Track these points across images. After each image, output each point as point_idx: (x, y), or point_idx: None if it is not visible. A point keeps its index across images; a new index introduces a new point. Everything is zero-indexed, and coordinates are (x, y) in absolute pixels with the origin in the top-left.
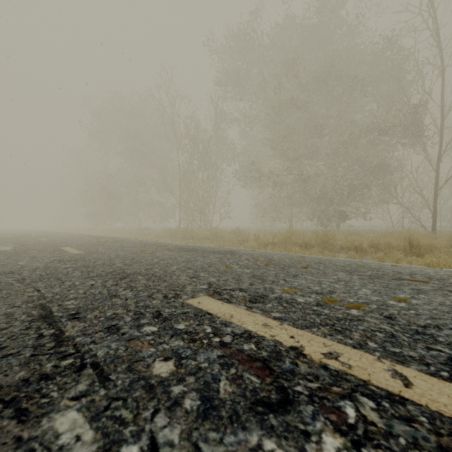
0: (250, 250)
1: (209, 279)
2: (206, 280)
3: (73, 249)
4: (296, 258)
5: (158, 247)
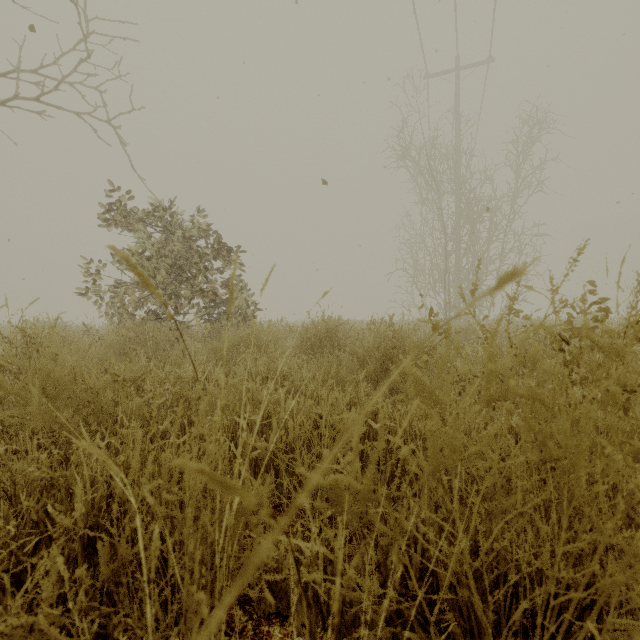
0: None
1: None
2: None
3: None
4: None
5: None
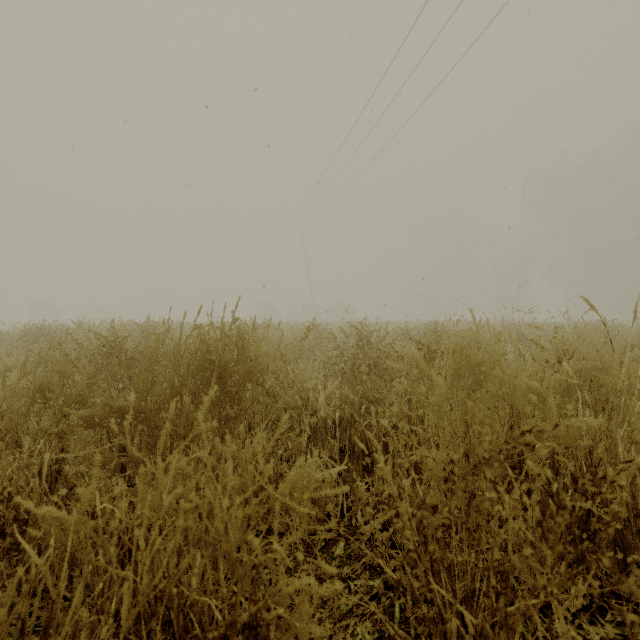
0: None
1: None
2: None
3: None
4: None
5: None
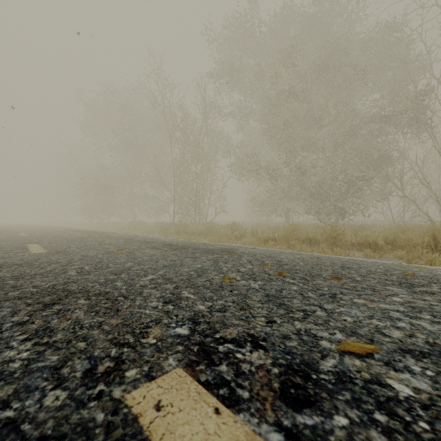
0: (250, 248)
1: (195, 306)
2: (190, 308)
3: (39, 247)
4: (310, 260)
5: (143, 244)
